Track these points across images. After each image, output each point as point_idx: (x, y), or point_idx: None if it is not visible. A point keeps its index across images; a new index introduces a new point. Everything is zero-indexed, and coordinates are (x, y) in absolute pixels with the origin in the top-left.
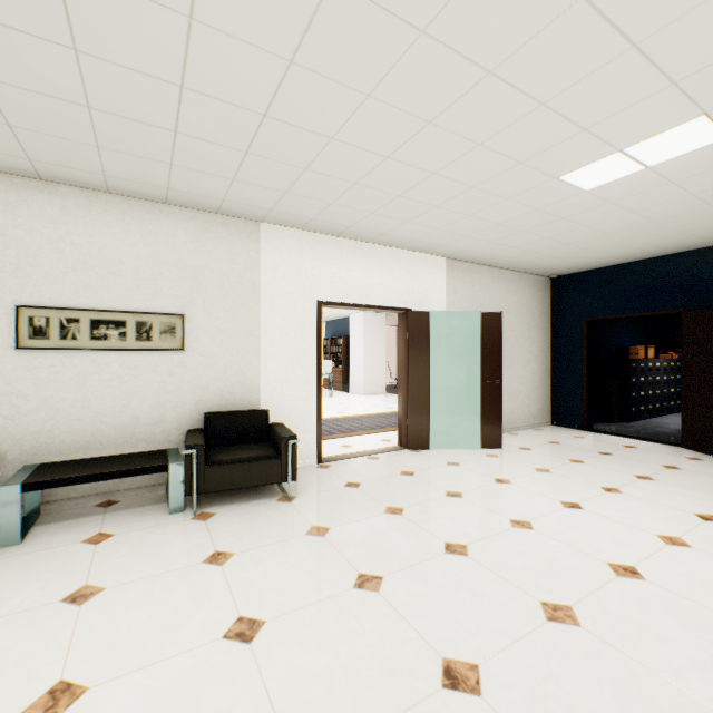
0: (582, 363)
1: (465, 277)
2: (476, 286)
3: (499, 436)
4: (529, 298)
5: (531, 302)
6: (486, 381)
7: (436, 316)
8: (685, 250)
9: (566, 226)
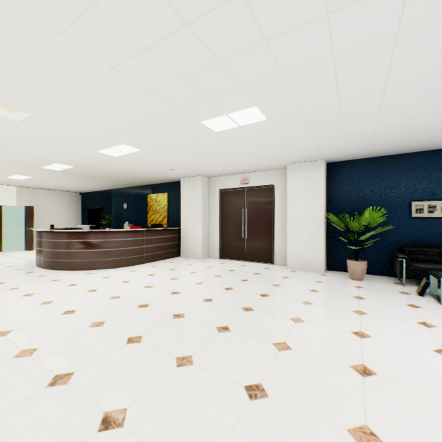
0: (87, 223)
1: (29, 193)
2: (36, 196)
3: (33, 246)
4: (69, 200)
5: (70, 201)
6: (27, 228)
7: (11, 207)
8: (102, 190)
9: (41, 184)
